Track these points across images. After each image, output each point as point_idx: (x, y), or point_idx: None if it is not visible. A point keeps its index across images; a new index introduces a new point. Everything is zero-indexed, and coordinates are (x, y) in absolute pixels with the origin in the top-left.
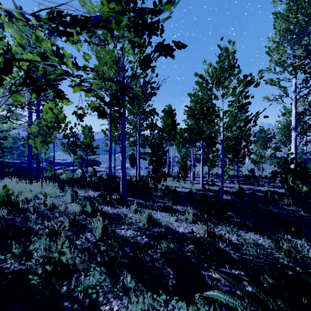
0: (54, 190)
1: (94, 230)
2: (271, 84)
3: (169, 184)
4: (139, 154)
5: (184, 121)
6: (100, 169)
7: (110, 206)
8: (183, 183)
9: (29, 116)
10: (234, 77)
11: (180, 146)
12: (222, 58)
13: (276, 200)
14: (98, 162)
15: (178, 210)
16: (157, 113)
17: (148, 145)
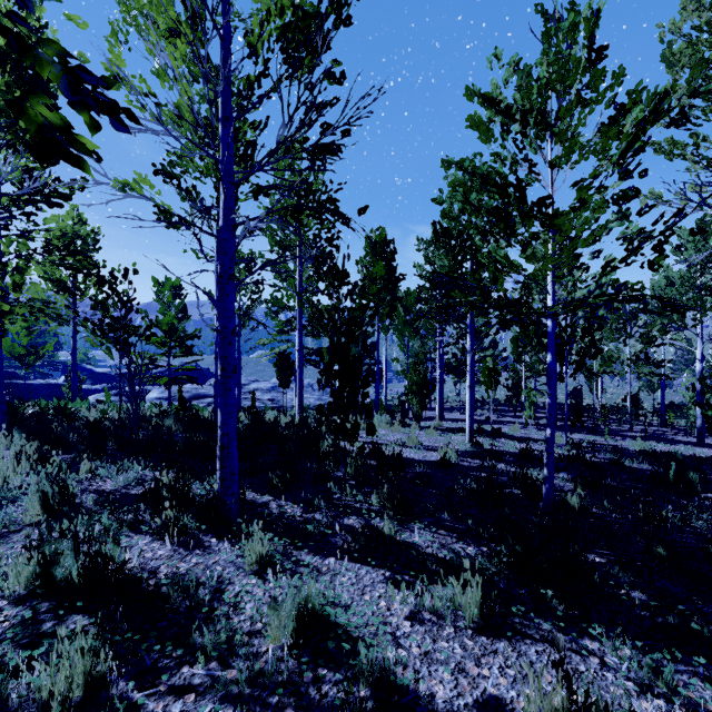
0: (2, 472)
1: None
2: (673, 154)
3: (381, 435)
4: (301, 354)
5: (419, 268)
6: (205, 392)
7: (173, 539)
8: (418, 432)
9: None
10: (601, 99)
11: (405, 332)
12: (567, 23)
13: (700, 492)
14: (207, 373)
15: (417, 549)
16: (342, 214)
17: (322, 328)
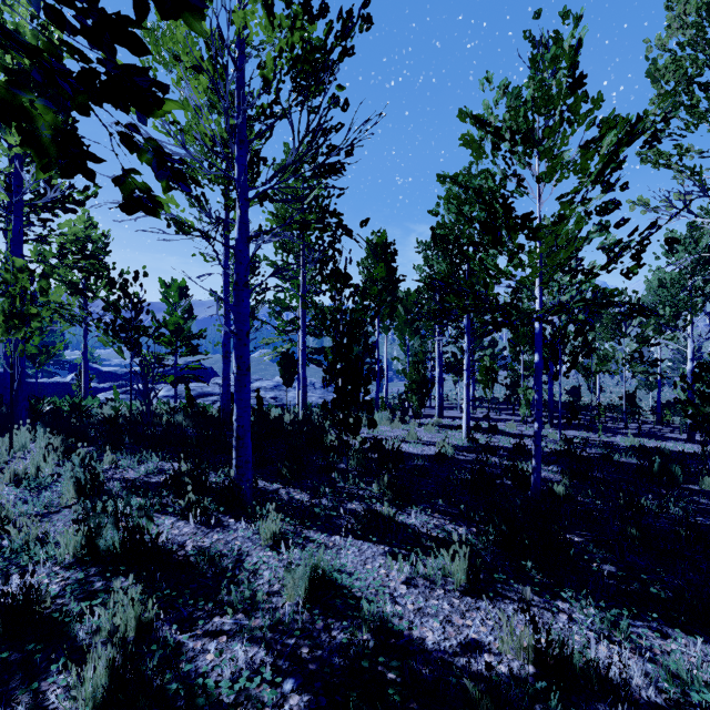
0: (36, 461)
1: (96, 652)
2: (658, 164)
3: (382, 431)
4: (304, 353)
5: (419, 269)
6: (210, 390)
7: (196, 519)
8: (418, 428)
9: (10, 251)
10: (582, 121)
11: (405, 332)
12: (550, 55)
13: (681, 483)
14: (211, 371)
15: (413, 529)
16: (346, 227)
17: (325, 329)
